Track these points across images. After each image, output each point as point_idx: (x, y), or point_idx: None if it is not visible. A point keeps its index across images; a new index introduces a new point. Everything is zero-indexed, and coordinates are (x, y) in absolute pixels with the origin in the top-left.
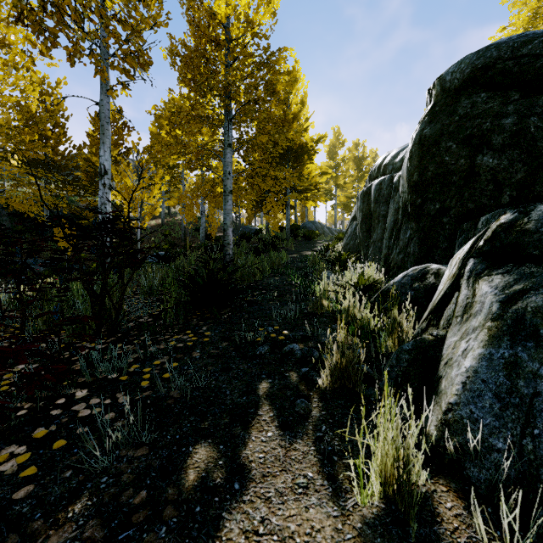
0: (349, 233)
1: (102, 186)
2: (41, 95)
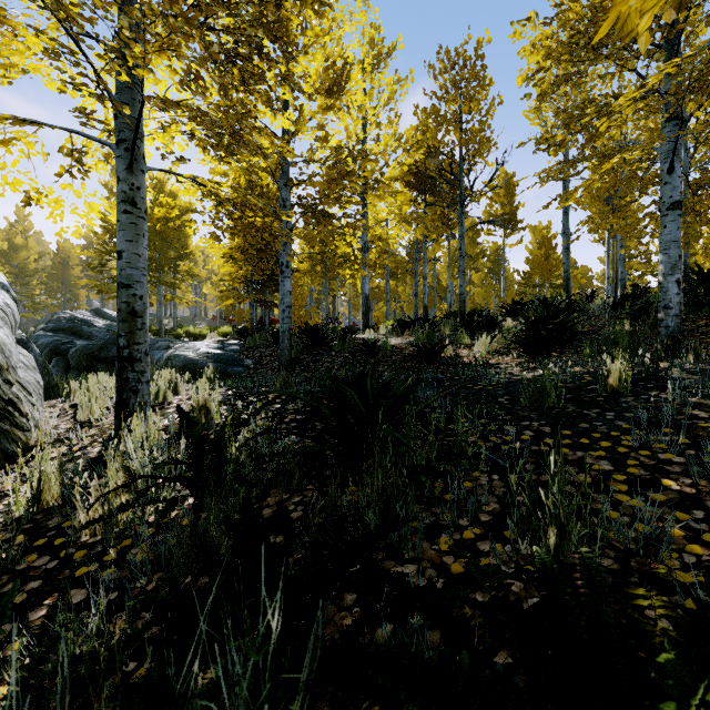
0: None
1: None
2: None
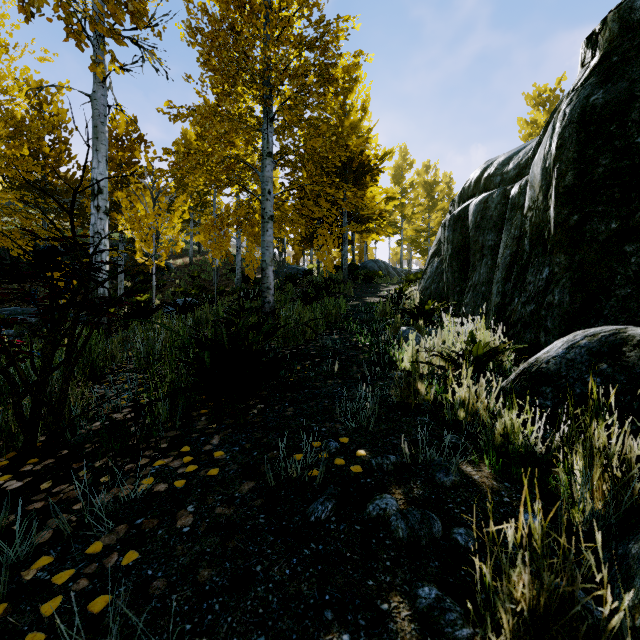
0: (428, 274)
1: (95, 209)
2: (37, 103)
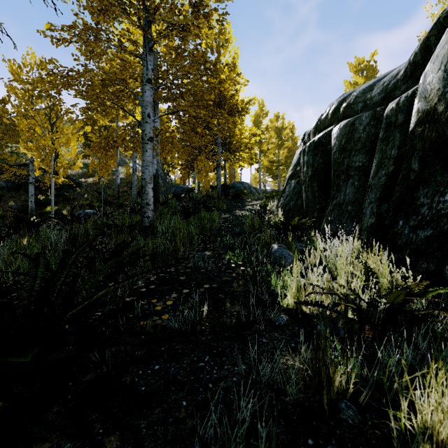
0: (287, 193)
1: None
2: None
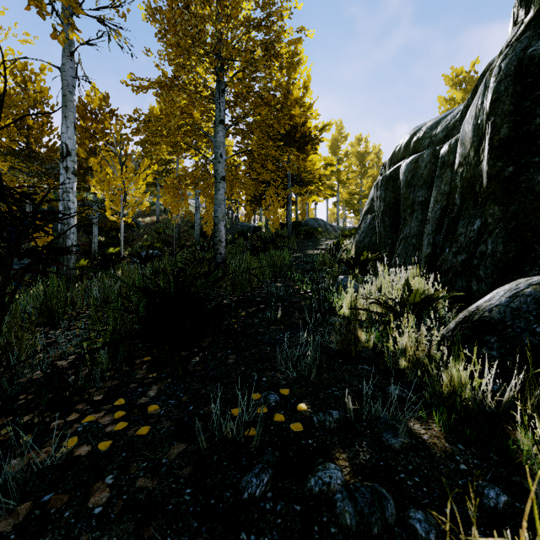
0: (362, 229)
1: (63, 170)
2: (22, 81)
